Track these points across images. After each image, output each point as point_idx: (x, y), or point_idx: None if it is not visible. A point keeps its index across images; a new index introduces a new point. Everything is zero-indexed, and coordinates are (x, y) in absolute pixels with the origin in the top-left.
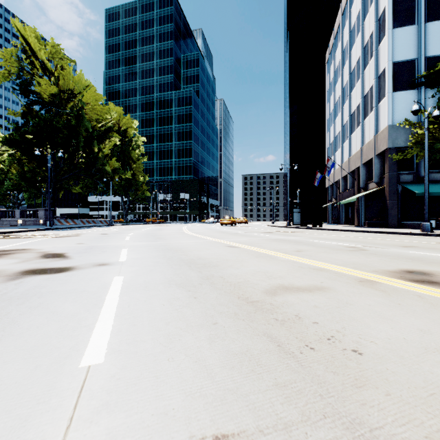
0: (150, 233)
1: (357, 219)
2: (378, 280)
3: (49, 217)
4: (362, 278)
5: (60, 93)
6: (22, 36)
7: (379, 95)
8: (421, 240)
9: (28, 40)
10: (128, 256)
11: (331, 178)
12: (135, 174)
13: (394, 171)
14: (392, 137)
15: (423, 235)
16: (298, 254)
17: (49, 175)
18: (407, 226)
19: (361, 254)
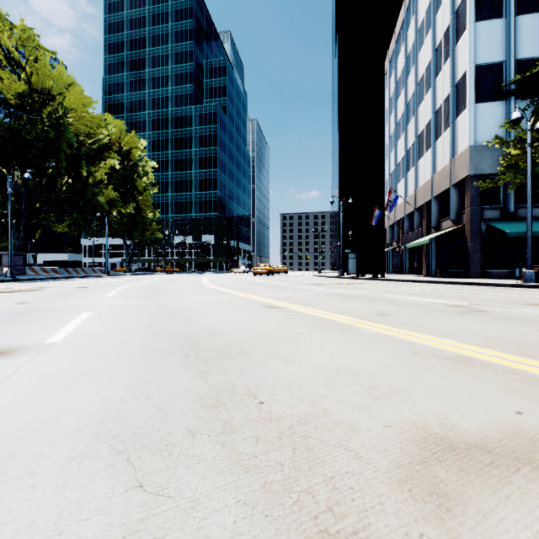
0: (152, 286)
1: (427, 267)
2: None
3: (10, 264)
4: None
5: (30, 93)
6: None
7: (457, 108)
8: (538, 295)
9: None
10: (78, 328)
11: (391, 216)
12: (141, 208)
13: (477, 205)
14: (475, 161)
15: (526, 287)
16: (386, 320)
17: (10, 204)
18: (492, 276)
19: (490, 320)
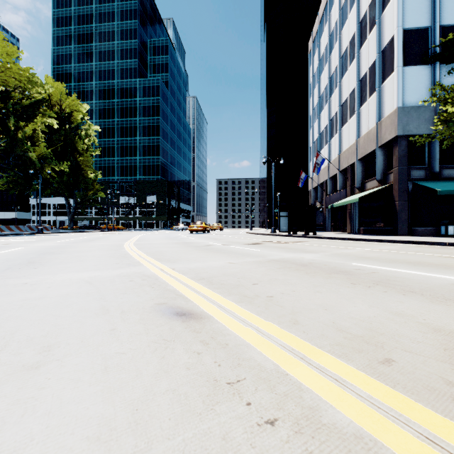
0: (54, 247)
1: (350, 225)
2: None
3: None
4: None
5: None
6: None
7: (384, 72)
8: None
9: None
10: None
11: (314, 180)
12: (82, 168)
13: (405, 165)
14: (403, 122)
15: None
16: None
17: None
18: (418, 233)
19: None
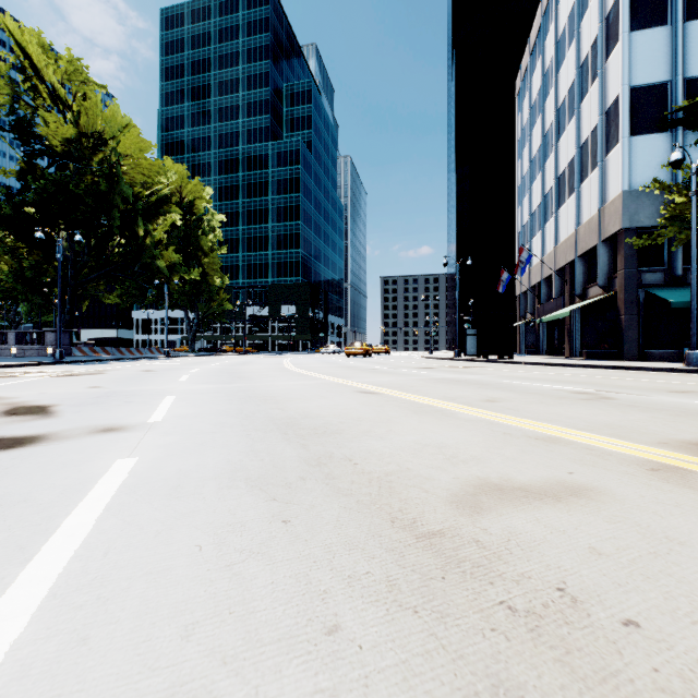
0: (226, 369)
1: (569, 347)
2: (689, 466)
3: (59, 343)
4: (652, 462)
5: (80, 138)
6: (17, 43)
7: (608, 142)
8: (695, 381)
9: (27, 51)
10: (171, 410)
11: (524, 280)
12: (207, 273)
13: (633, 267)
14: (630, 210)
15: (689, 372)
16: (492, 406)
17: (59, 273)
18: (653, 358)
19: (609, 407)
